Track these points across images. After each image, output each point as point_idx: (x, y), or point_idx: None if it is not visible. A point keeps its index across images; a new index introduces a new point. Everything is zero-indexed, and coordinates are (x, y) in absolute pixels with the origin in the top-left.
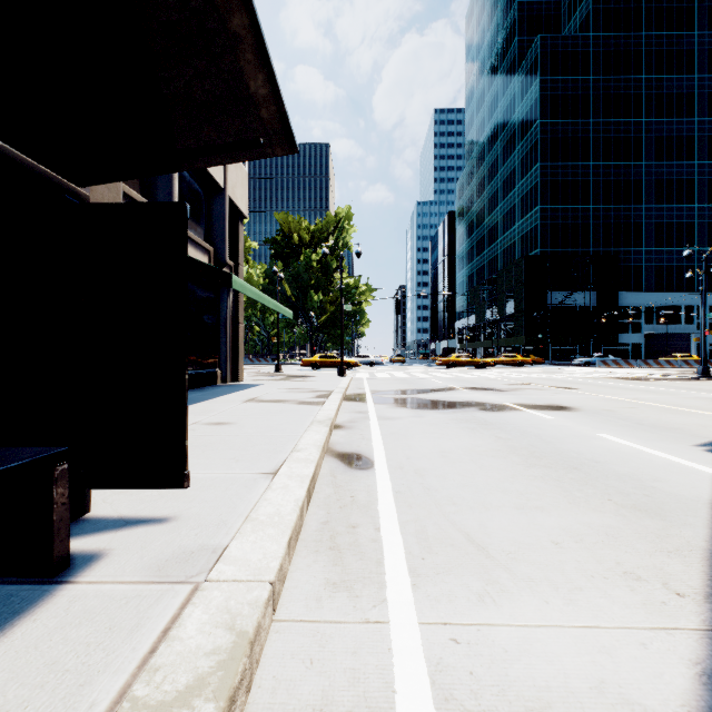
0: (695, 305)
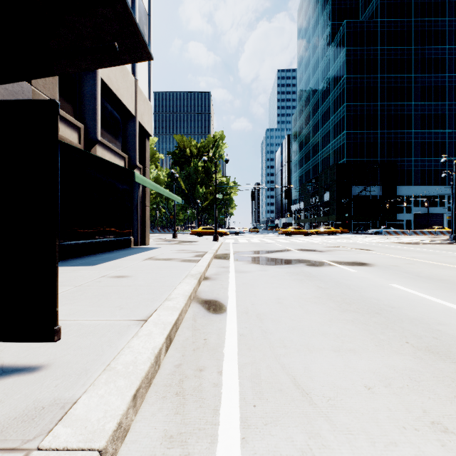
0: (446, 195)
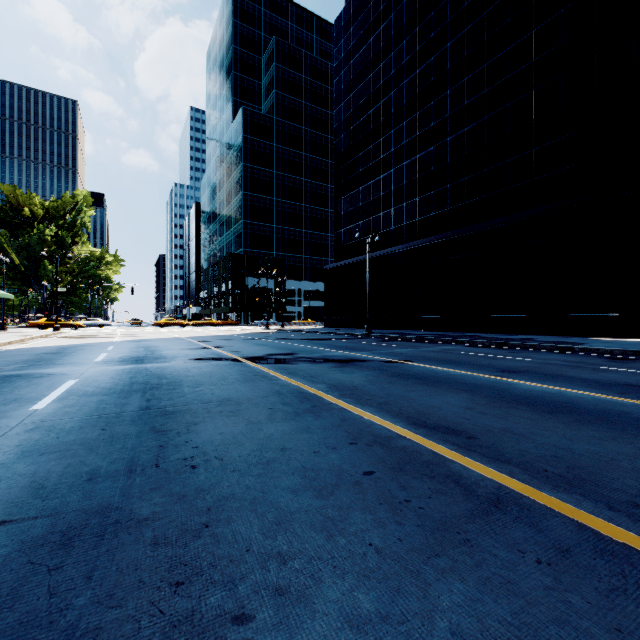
0: None
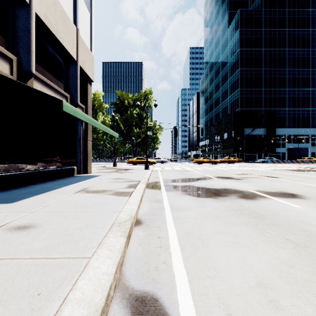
0: (310, 134)
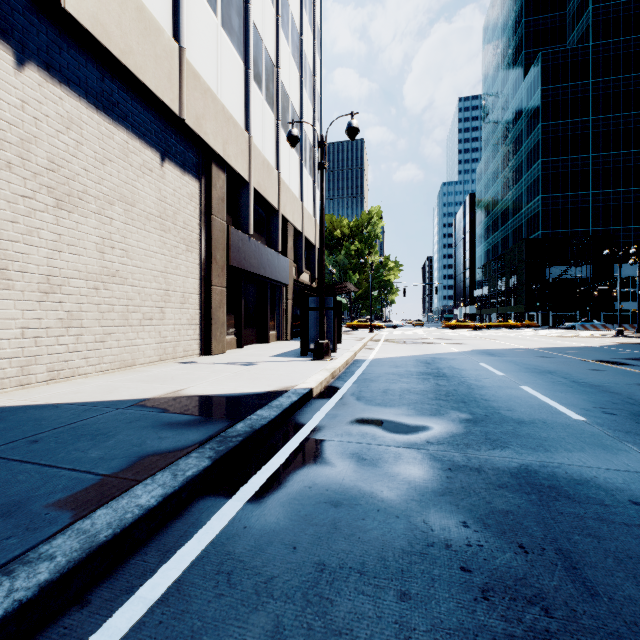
0: None
